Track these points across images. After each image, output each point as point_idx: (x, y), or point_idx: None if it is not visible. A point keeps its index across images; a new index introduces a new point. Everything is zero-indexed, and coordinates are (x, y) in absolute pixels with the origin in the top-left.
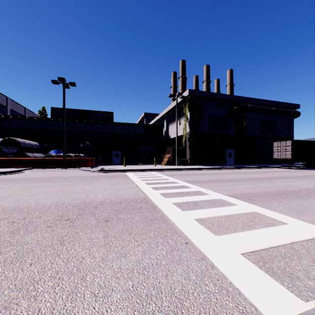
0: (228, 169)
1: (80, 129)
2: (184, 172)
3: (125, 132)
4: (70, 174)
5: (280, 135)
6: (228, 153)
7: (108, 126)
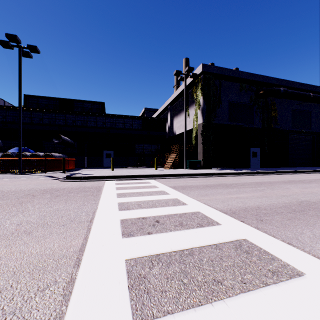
0: (261, 174)
1: (60, 122)
2: (202, 179)
3: (119, 127)
4: (4, 185)
5: (315, 130)
6: (252, 152)
7: (96, 118)
